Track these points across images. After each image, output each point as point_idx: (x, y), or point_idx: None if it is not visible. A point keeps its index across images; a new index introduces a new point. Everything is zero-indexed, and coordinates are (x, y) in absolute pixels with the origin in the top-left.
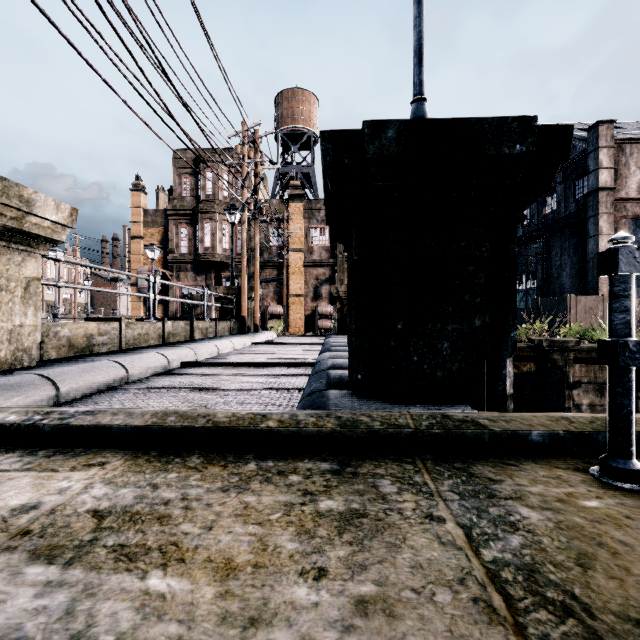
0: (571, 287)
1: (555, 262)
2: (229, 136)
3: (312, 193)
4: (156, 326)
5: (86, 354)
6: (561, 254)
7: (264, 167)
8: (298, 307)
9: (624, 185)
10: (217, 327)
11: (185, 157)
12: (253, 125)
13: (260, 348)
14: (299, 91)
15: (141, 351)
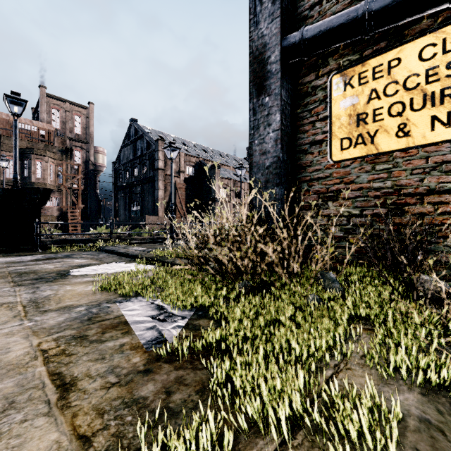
0: (152, 211)
1: (146, 198)
2: None
3: None
4: None
5: None
6: (148, 195)
7: None
8: None
9: (169, 169)
10: None
11: None
12: None
13: None
14: None
15: None
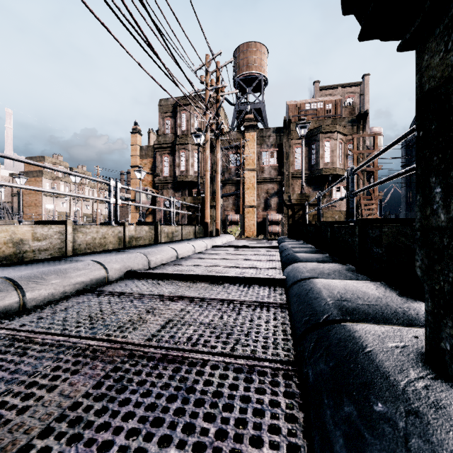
0: None
1: None
2: (195, 70)
3: (263, 124)
4: (115, 230)
5: (9, 263)
6: None
7: (224, 93)
8: (252, 215)
9: None
10: (182, 231)
11: (167, 104)
12: (214, 55)
13: (219, 251)
14: (252, 44)
15: (79, 259)
